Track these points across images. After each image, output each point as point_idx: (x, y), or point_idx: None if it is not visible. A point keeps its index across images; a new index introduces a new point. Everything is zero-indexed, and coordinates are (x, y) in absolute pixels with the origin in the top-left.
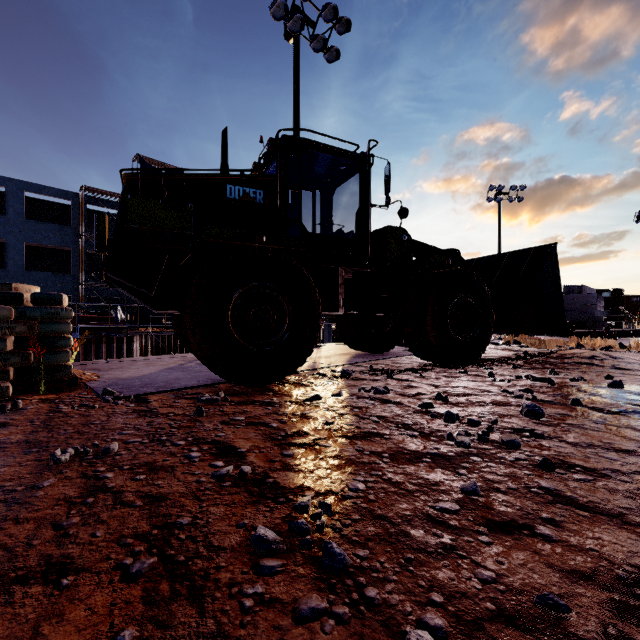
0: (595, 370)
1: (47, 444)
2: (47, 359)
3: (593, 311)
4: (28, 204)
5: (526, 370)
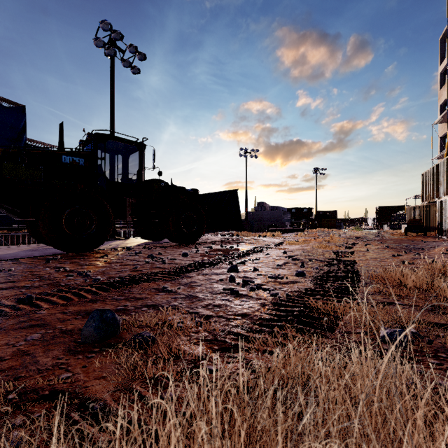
0: (241, 244)
1: None
2: None
3: (282, 219)
4: None
5: (215, 245)
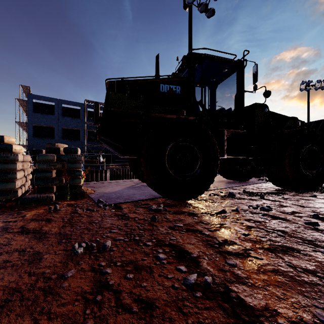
0: None
1: (70, 237)
2: (70, 182)
3: None
4: (63, 110)
5: None
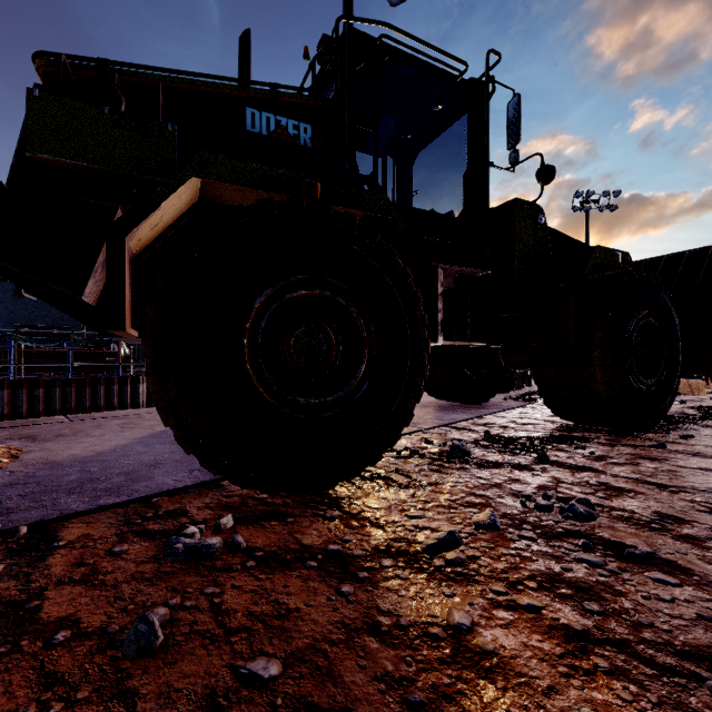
0: None
1: None
2: None
3: None
4: None
5: None
